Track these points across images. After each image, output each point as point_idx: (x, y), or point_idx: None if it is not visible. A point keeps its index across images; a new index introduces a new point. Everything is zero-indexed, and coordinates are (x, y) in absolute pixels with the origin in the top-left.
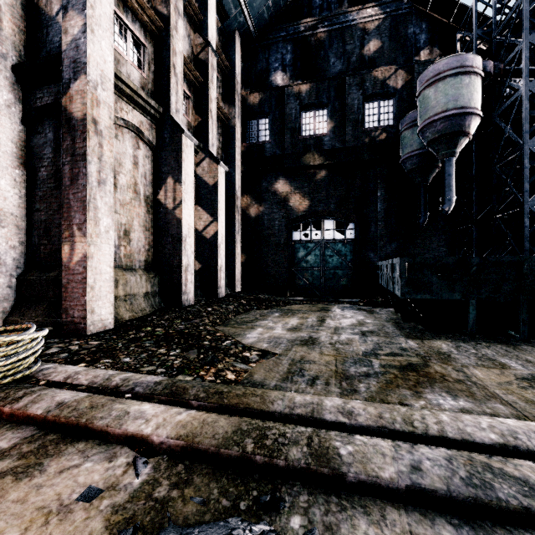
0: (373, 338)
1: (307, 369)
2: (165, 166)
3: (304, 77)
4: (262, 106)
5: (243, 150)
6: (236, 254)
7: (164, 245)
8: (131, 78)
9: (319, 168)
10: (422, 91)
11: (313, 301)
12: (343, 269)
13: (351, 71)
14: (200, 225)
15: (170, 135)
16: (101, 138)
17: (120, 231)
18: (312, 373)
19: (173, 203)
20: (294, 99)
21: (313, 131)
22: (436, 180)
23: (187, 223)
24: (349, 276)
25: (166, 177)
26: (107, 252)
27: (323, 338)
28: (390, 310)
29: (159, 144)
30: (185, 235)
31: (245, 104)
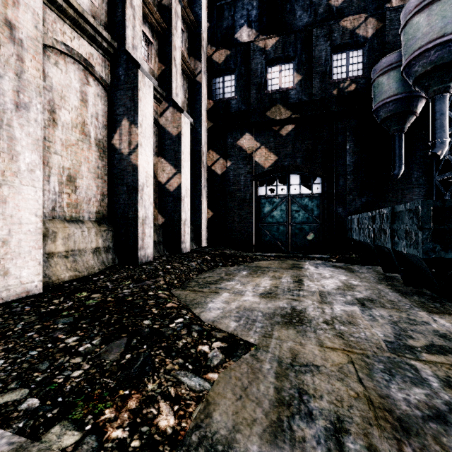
0: (381, 313)
1: (312, 393)
2: (120, 107)
3: (270, 32)
4: (228, 63)
5: (209, 106)
6: (202, 209)
7: (118, 195)
8: (78, 2)
9: (285, 122)
10: (410, 19)
11: (281, 257)
12: (310, 224)
13: (318, 23)
14: (163, 177)
15: (126, 72)
16: (21, 49)
17: (62, 176)
18: (325, 405)
19: (128, 148)
20: (260, 54)
21: (279, 85)
22: (409, 130)
23: (145, 171)
24: (316, 231)
25: (121, 119)
26: (31, 196)
27: (312, 310)
28: (370, 268)
29: (113, 82)
30: (143, 183)
31: (211, 62)
